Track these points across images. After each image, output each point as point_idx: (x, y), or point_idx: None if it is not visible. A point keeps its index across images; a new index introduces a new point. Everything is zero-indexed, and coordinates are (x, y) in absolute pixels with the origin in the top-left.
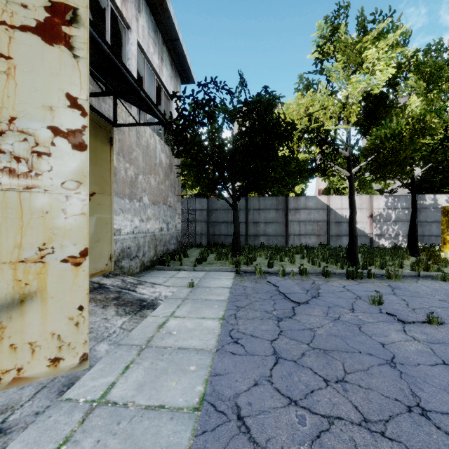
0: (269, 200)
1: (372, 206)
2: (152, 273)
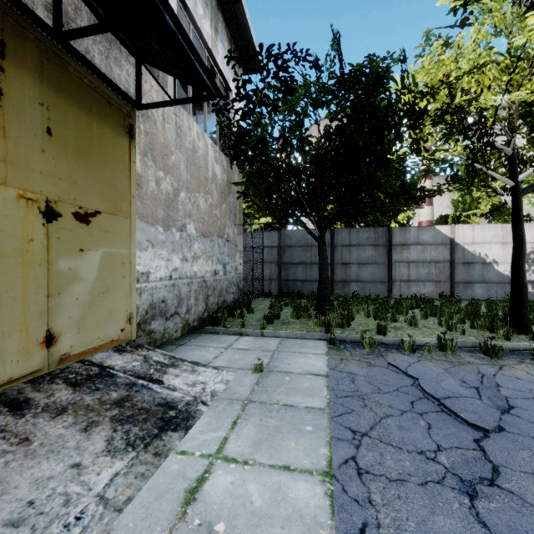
0: (363, 233)
1: None
2: (199, 338)
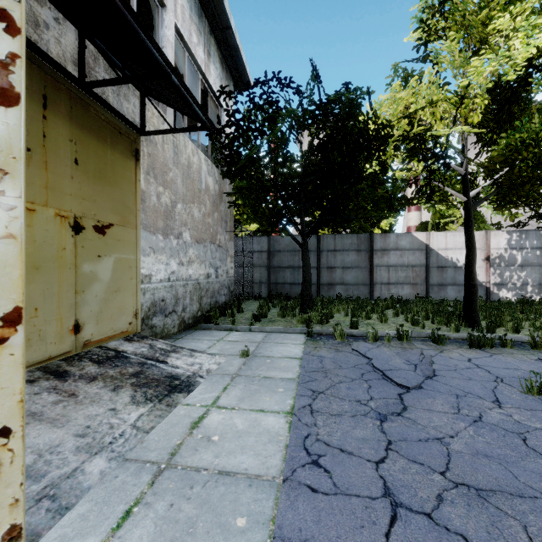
0: (347, 239)
1: (489, 245)
2: (194, 334)
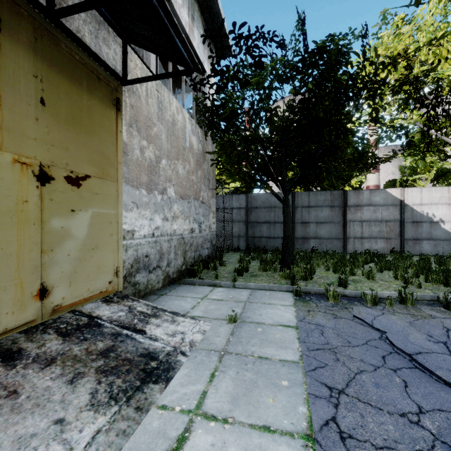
0: (321, 196)
1: None
2: (178, 289)
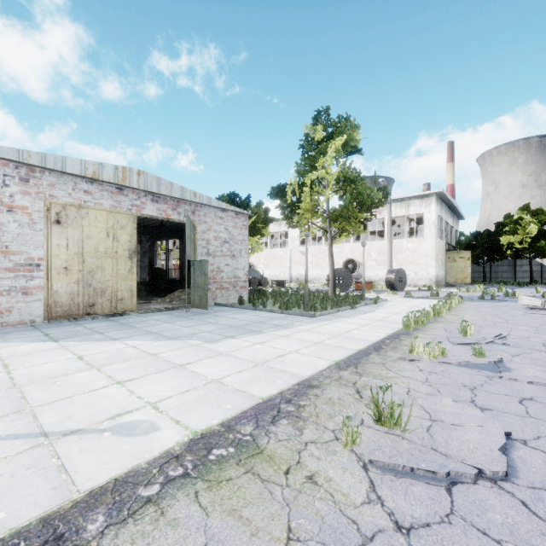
0: (503, 261)
1: None
2: None
